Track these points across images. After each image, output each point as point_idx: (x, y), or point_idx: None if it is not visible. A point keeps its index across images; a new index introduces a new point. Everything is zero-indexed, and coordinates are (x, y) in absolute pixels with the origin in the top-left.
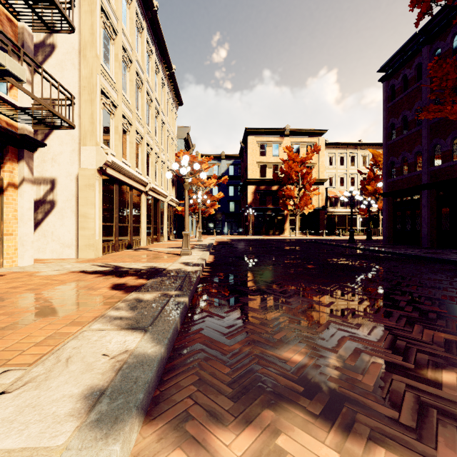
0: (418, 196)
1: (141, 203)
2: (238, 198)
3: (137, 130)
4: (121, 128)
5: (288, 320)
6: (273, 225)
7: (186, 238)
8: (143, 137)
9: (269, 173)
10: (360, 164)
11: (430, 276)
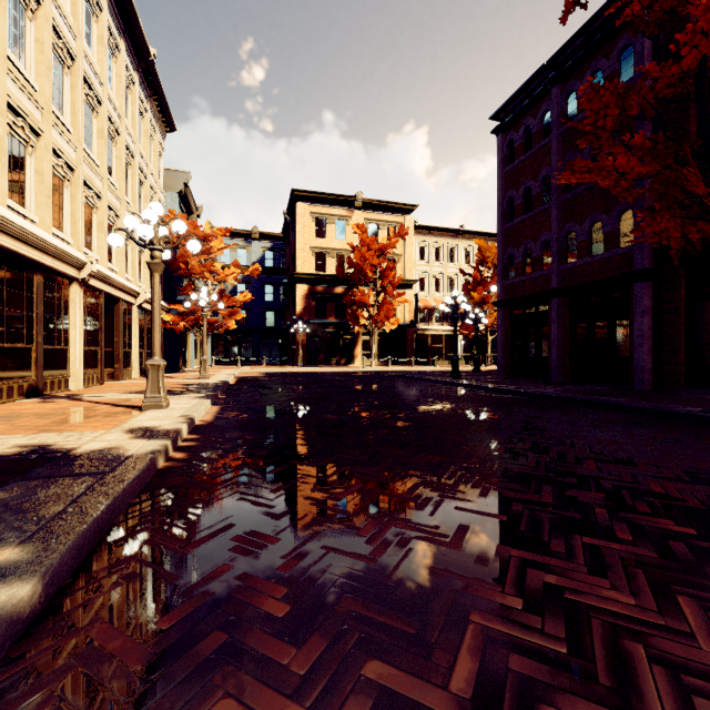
0: (546, 307)
1: (70, 302)
2: (281, 304)
3: (57, 149)
4: (2, 131)
5: (359, 637)
6: (338, 349)
7: (156, 374)
8: (76, 168)
9: (331, 265)
10: (463, 261)
11: (598, 435)
